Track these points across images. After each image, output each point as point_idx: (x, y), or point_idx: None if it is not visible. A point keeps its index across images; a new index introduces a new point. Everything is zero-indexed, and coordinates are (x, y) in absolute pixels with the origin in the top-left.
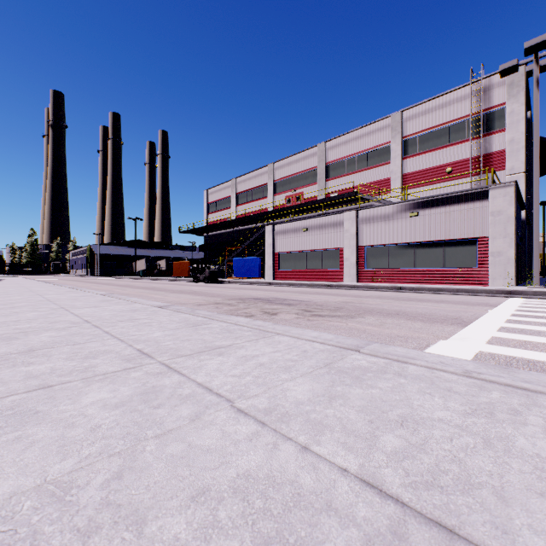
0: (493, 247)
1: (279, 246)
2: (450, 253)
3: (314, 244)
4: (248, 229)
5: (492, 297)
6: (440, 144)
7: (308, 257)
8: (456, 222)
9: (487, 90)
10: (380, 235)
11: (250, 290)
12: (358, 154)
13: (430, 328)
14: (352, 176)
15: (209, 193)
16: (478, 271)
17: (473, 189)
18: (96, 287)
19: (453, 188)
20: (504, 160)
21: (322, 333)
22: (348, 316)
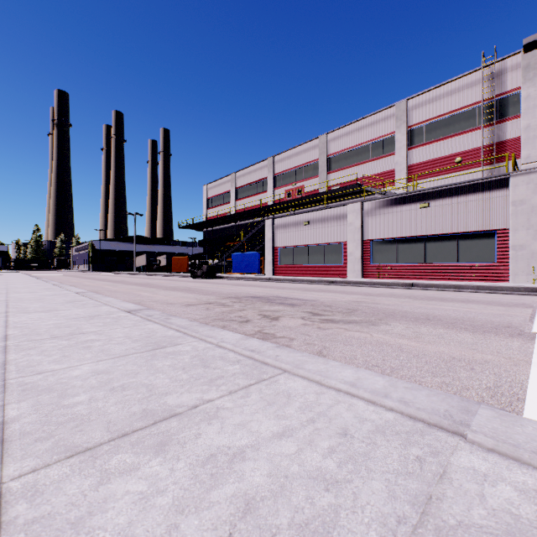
0: (515, 240)
1: (279, 240)
2: (464, 247)
3: (316, 238)
4: (248, 223)
5: (521, 295)
6: (449, 133)
7: (309, 251)
8: (472, 213)
9: (500, 74)
10: (386, 228)
11: (248, 287)
12: (361, 146)
13: (487, 342)
14: (355, 168)
15: (208, 188)
16: (496, 266)
17: (492, 177)
18: (88, 284)
19: (463, 178)
20: (519, 148)
21: (362, 373)
22: (368, 323)
